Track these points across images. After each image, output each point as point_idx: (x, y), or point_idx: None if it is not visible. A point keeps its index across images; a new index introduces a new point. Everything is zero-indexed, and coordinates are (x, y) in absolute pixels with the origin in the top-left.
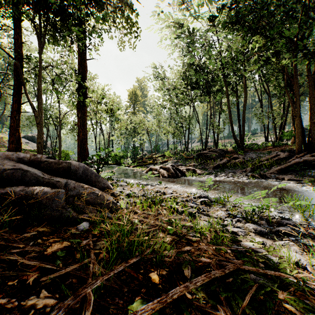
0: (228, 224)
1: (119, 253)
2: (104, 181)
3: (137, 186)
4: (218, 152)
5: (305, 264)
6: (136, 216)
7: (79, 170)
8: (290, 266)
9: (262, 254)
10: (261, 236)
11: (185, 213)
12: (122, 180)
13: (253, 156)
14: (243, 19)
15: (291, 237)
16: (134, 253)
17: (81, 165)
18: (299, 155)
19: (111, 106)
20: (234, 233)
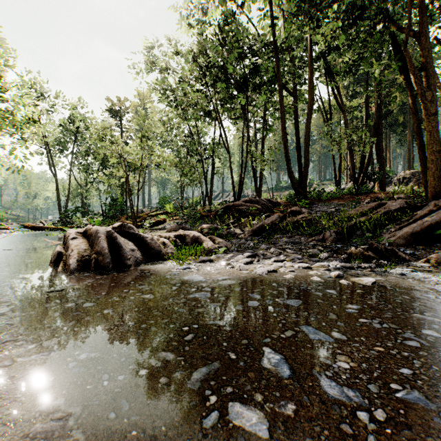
0: None
1: None
2: None
3: None
4: (261, 203)
5: None
6: None
7: None
8: None
9: None
10: None
11: None
12: None
13: (327, 210)
14: None
15: None
16: None
17: None
18: (440, 200)
19: None
20: None
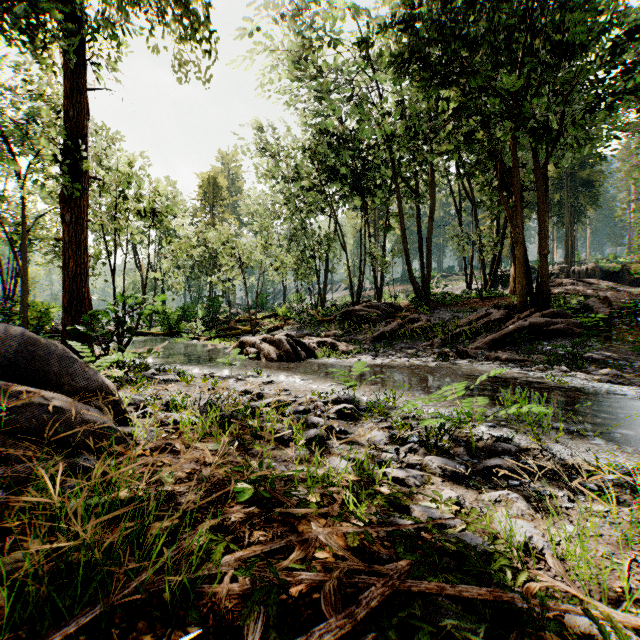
0: (389, 461)
1: (57, 590)
2: (90, 374)
3: (203, 381)
4: (382, 308)
5: (543, 545)
6: (168, 459)
7: (8, 344)
8: (513, 555)
9: (454, 537)
10: (454, 482)
11: (297, 442)
12: (170, 369)
13: (446, 317)
14: (428, 51)
15: (512, 481)
16: (109, 583)
17: (16, 331)
18: (524, 314)
19: (151, 203)
20: (398, 482)
